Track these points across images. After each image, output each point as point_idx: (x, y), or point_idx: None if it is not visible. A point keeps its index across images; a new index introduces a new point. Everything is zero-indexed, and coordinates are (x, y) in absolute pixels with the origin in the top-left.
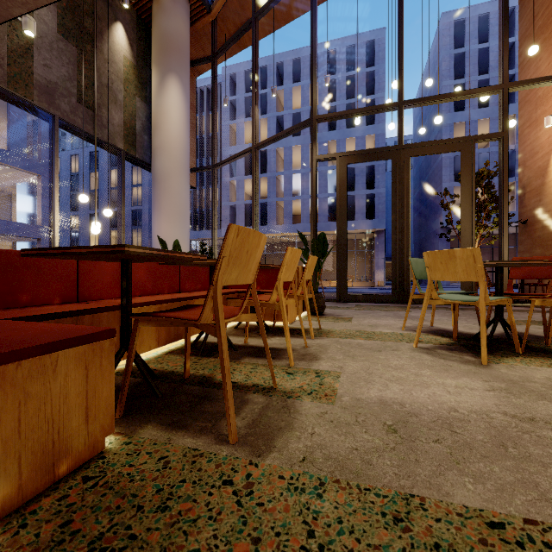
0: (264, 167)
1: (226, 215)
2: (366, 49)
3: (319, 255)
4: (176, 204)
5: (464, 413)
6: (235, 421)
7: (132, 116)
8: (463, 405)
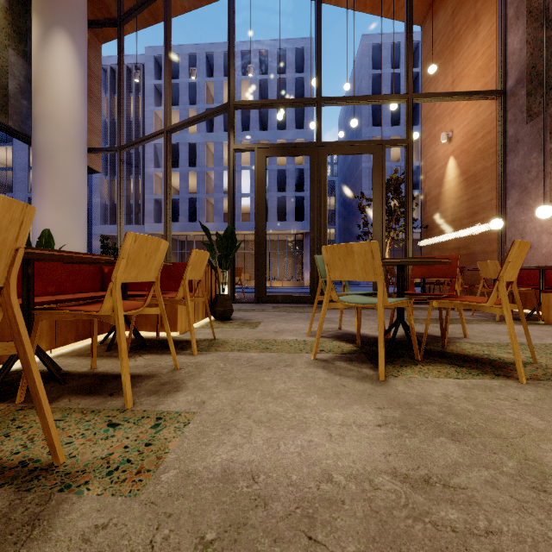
0: (193, 161)
1: (150, 209)
2: (296, 55)
3: (224, 251)
4: (66, 188)
5: (340, 483)
6: None
7: (2, 72)
8: (342, 464)
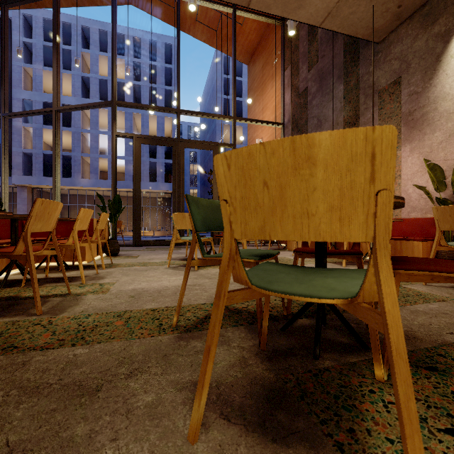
0: (67, 121)
1: (18, 161)
2: (165, 48)
3: (114, 212)
4: None
5: (170, 287)
6: (40, 304)
7: None
8: (172, 285)
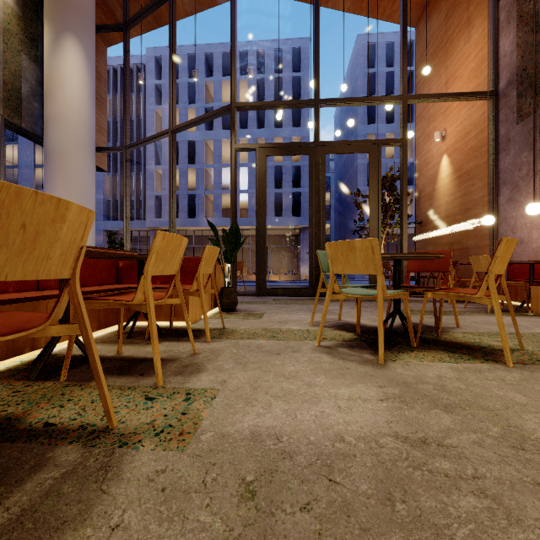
0: (193, 158)
1: (151, 205)
2: (292, 55)
3: (230, 247)
4: (75, 186)
5: (351, 442)
6: None
7: (15, 76)
8: (352, 429)
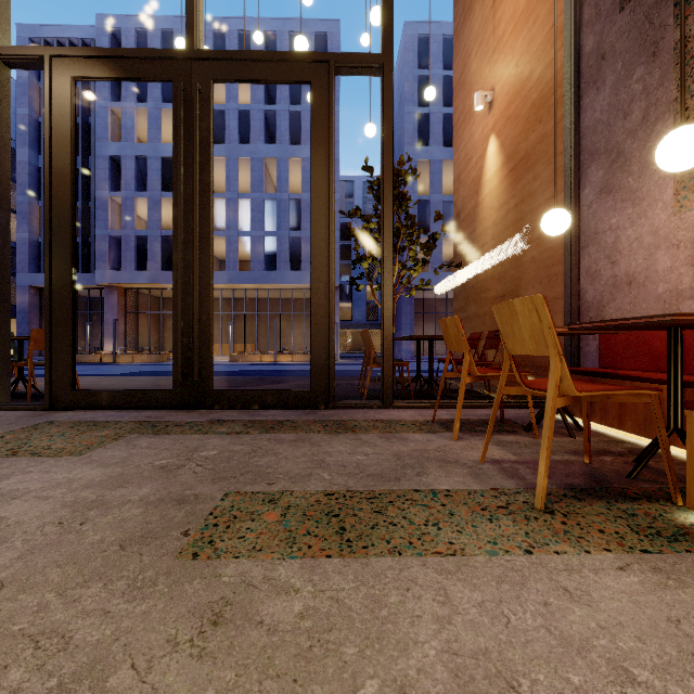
0: None
1: (103, 250)
2: (316, 44)
3: None
4: None
5: None
6: None
7: None
8: None
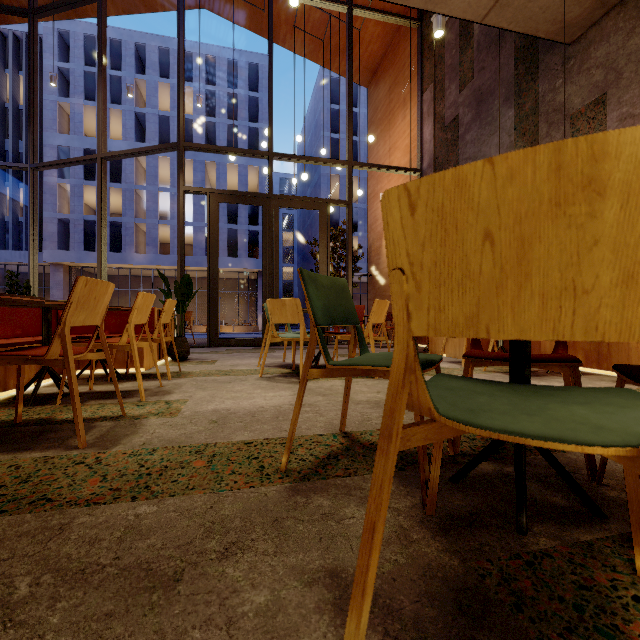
0: (116, 174)
1: (51, 231)
2: (249, 70)
3: (183, 298)
4: None
5: (267, 408)
6: (84, 432)
7: None
8: (269, 404)
